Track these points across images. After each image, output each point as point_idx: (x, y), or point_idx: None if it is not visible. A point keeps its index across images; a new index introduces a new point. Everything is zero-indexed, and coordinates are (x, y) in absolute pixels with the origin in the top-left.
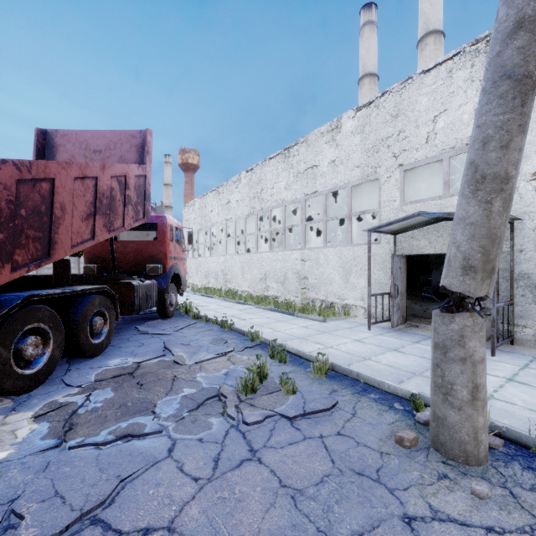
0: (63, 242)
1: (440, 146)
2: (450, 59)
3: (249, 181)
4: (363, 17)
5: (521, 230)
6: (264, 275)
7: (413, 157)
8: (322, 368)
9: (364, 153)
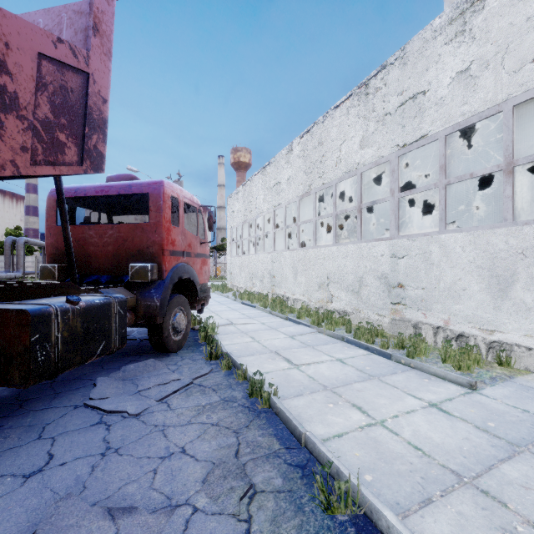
0: None
1: None
2: None
3: (304, 149)
4: None
5: None
6: (325, 279)
7: None
8: None
9: None
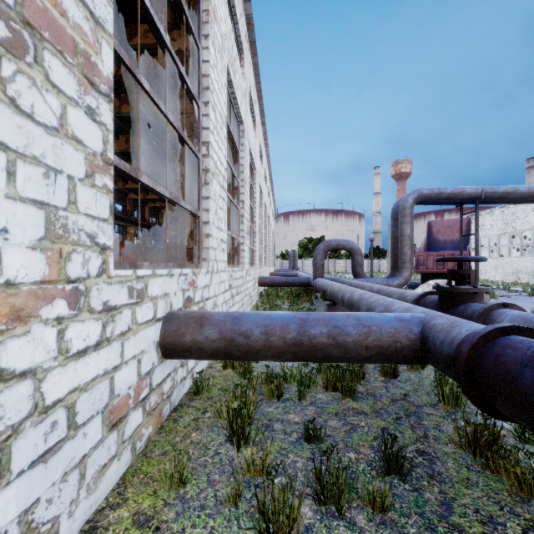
0: None
1: None
2: None
3: (502, 213)
4: None
5: None
6: (515, 271)
7: None
8: None
9: None
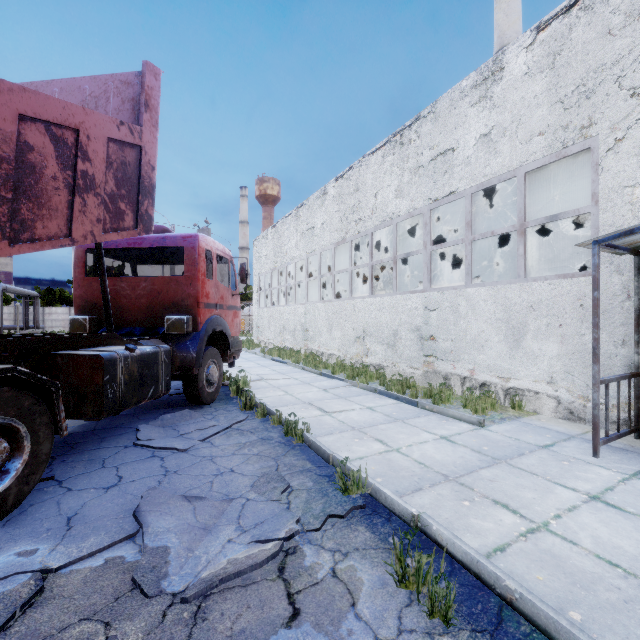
0: None
1: None
2: None
3: (340, 193)
4: None
5: None
6: (361, 333)
7: None
8: None
9: (556, 105)
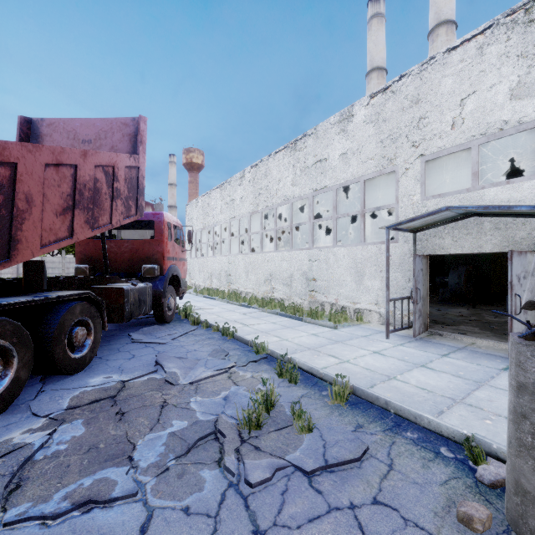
0: (29, 241)
1: (469, 133)
2: (480, 34)
3: (254, 177)
4: (370, 9)
5: None
6: (269, 276)
7: (436, 146)
8: (341, 393)
9: (379, 144)
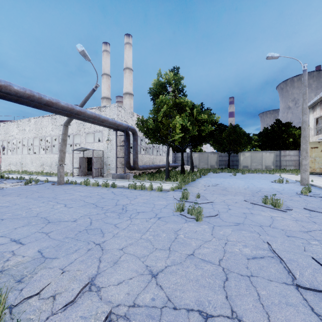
0: None
1: (93, 130)
2: (94, 108)
3: (35, 123)
4: (103, 47)
5: (105, 152)
6: (42, 164)
7: (88, 131)
8: (46, 181)
9: (77, 125)
